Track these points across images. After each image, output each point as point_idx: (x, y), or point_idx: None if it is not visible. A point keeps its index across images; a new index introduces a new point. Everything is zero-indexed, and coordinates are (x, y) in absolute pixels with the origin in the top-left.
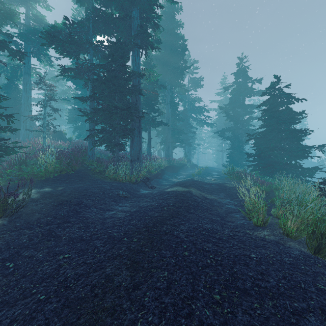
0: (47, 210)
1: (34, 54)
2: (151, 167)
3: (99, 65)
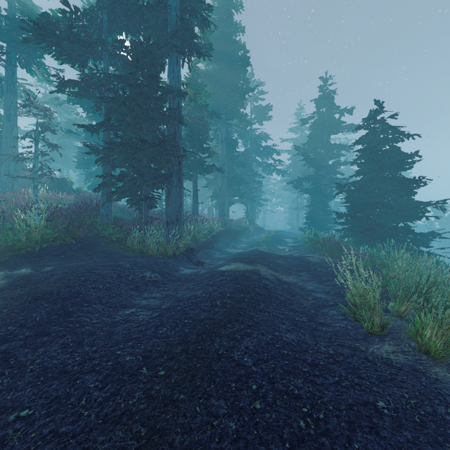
0: (11, 312)
1: (22, 63)
2: (198, 233)
3: (117, 77)
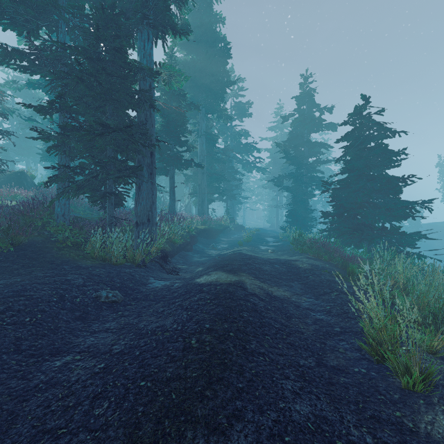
0: None
1: None
2: (174, 234)
3: (74, 49)
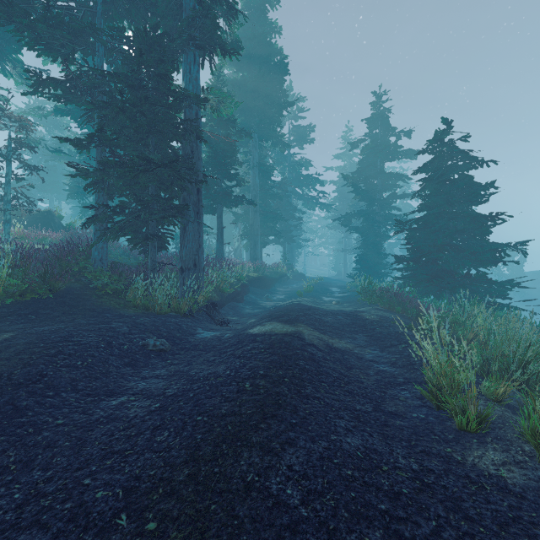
0: None
1: None
2: (223, 282)
3: (113, 76)
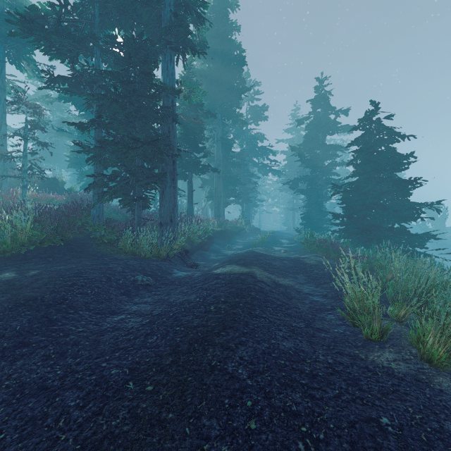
0: None
1: (11, 58)
2: (193, 234)
3: (109, 73)
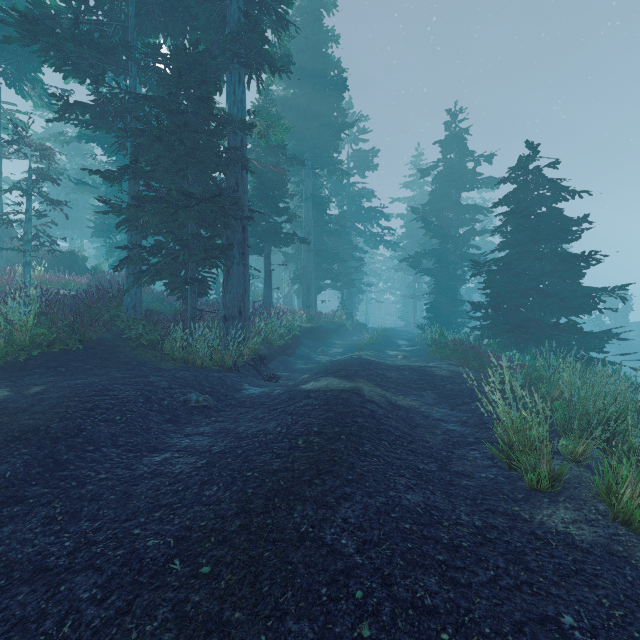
0: None
1: (9, 79)
2: (271, 332)
3: (149, 99)
